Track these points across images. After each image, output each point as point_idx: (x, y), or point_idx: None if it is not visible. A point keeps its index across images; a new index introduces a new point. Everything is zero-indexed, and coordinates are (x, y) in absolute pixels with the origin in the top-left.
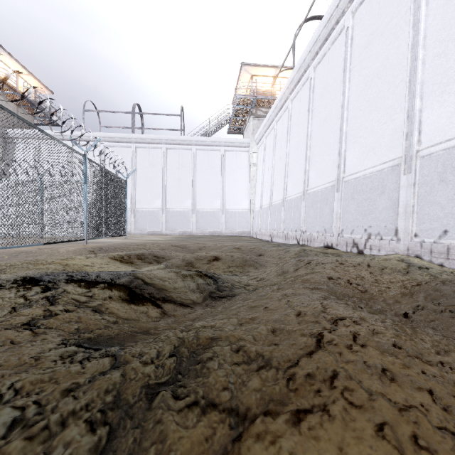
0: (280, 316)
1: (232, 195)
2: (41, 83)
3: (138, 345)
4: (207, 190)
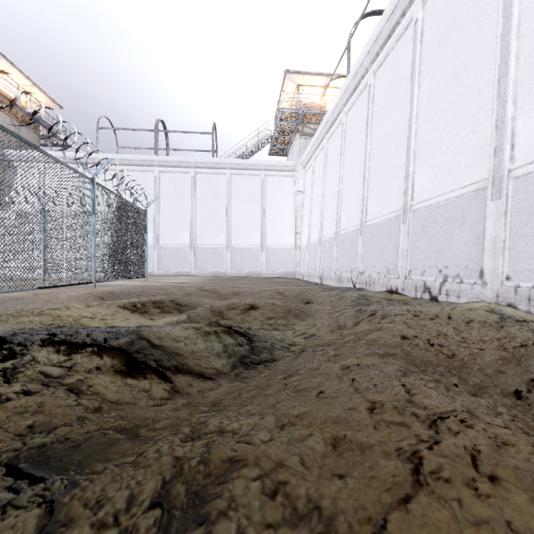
0: (343, 411)
1: (274, 228)
2: (48, 96)
3: (103, 474)
4: (244, 223)
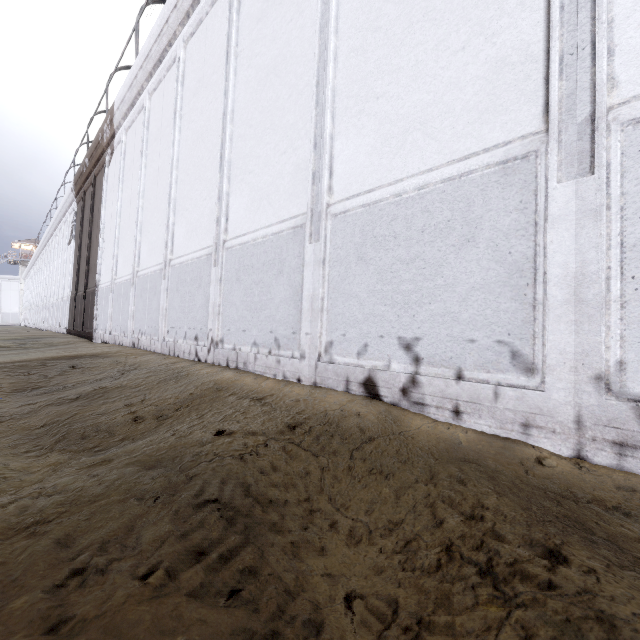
0: None
1: (8, 304)
2: None
3: None
4: None
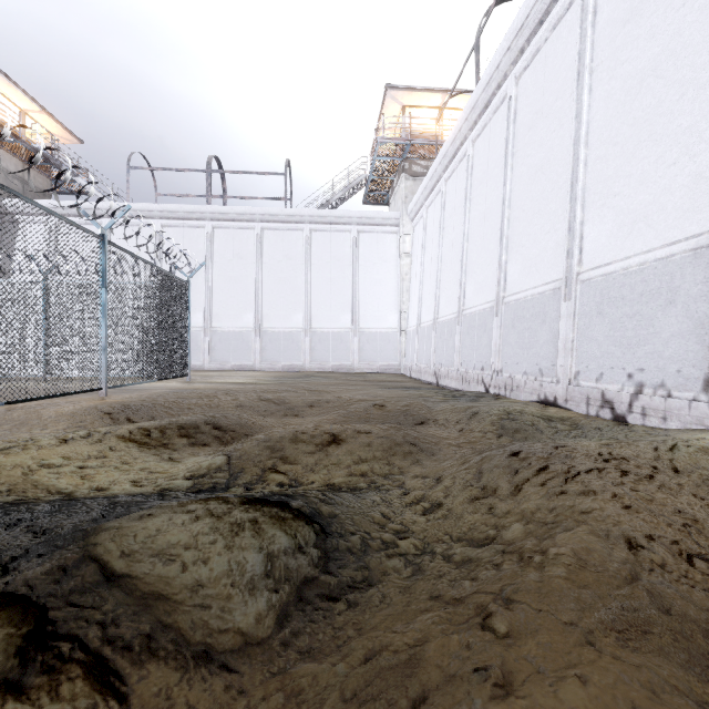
0: None
1: (371, 305)
2: (62, 126)
3: None
4: (329, 298)
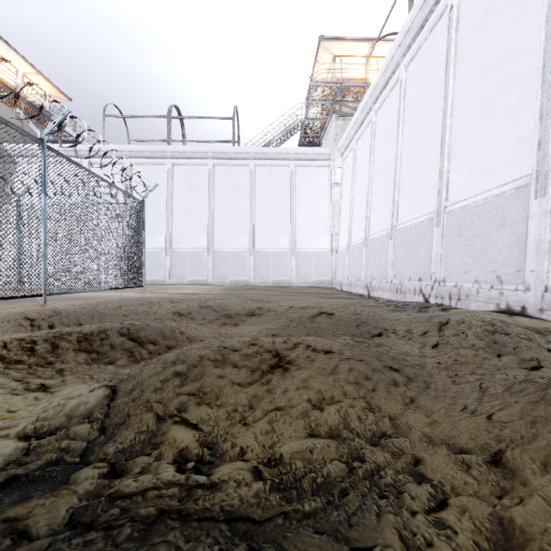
0: None
1: (306, 228)
2: (54, 86)
3: None
4: (270, 223)
